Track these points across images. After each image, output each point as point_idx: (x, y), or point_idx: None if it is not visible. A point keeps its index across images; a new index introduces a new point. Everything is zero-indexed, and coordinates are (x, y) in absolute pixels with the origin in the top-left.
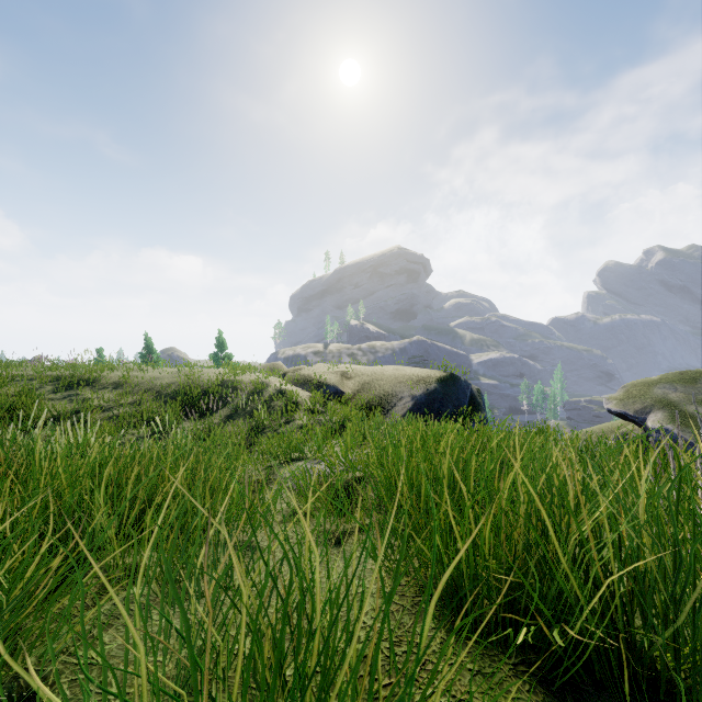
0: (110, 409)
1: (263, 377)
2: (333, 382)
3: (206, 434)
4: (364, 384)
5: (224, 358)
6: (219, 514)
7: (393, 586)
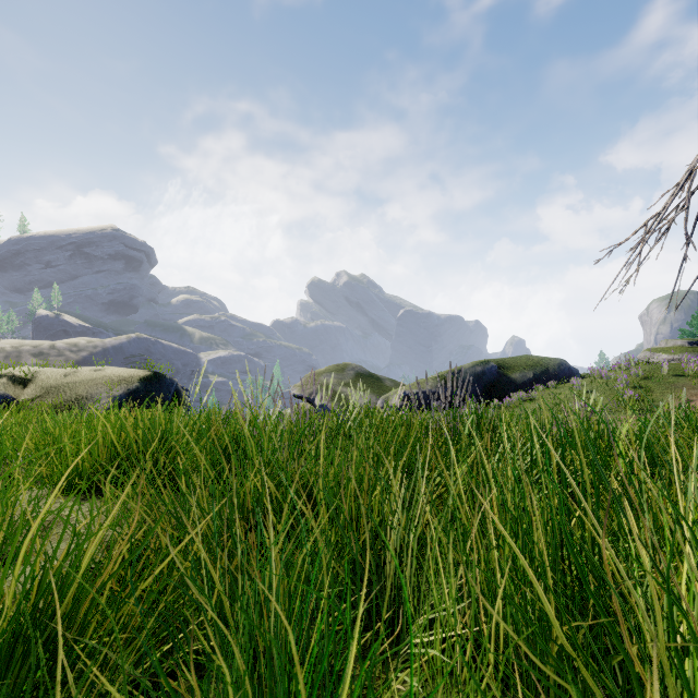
0: None
1: None
2: (1, 389)
3: None
4: (50, 389)
5: None
6: None
7: None
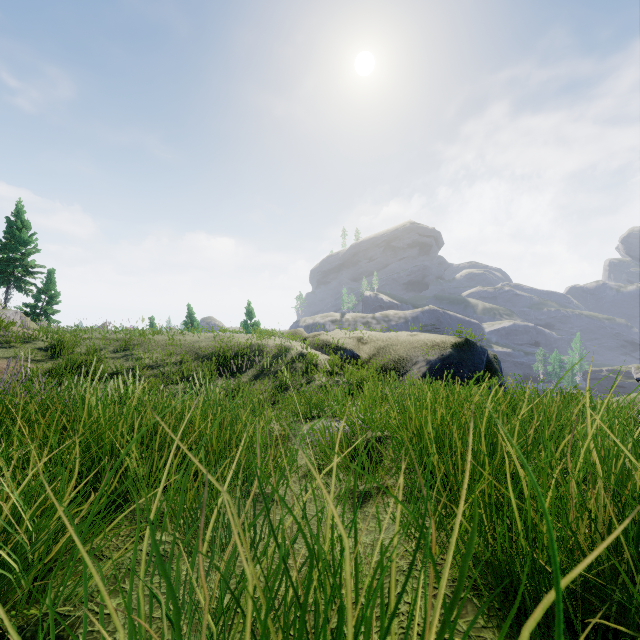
0: (157, 367)
1: (286, 342)
2: (350, 346)
3: (236, 391)
4: (379, 349)
5: (252, 325)
6: (231, 472)
7: (475, 617)
